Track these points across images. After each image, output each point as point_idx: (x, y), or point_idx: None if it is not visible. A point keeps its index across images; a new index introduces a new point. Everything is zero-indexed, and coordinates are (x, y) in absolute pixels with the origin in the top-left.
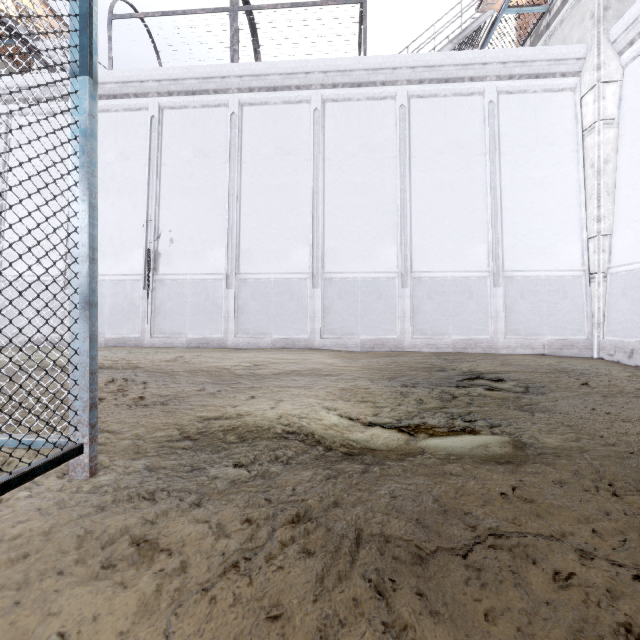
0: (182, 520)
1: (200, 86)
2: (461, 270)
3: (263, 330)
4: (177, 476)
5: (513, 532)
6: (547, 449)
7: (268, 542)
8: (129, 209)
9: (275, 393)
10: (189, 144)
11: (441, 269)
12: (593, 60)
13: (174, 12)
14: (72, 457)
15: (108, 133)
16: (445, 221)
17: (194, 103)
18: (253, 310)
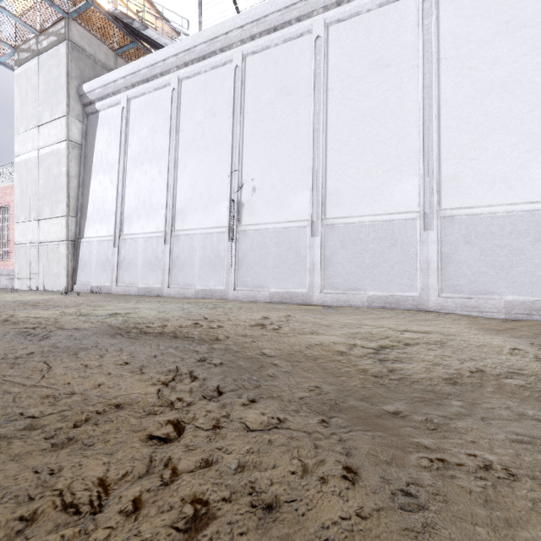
0: None
1: (282, 18)
2: None
3: (355, 285)
4: None
5: None
6: None
7: None
8: (215, 163)
9: None
10: (271, 85)
11: None
12: None
13: None
14: None
15: (198, 94)
16: None
17: (276, 40)
18: (343, 261)
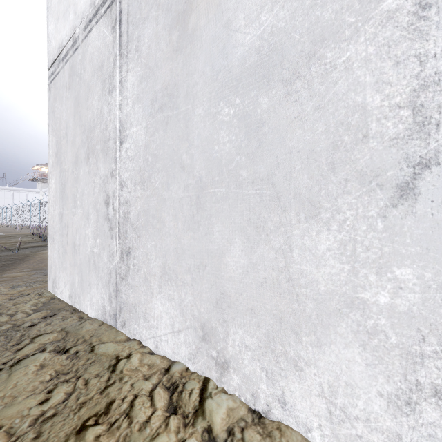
0: None
1: None
2: None
3: None
4: None
5: None
6: None
7: None
8: None
9: None
10: None
11: None
12: (41, 192)
13: None
14: None
15: None
16: None
17: None
18: None
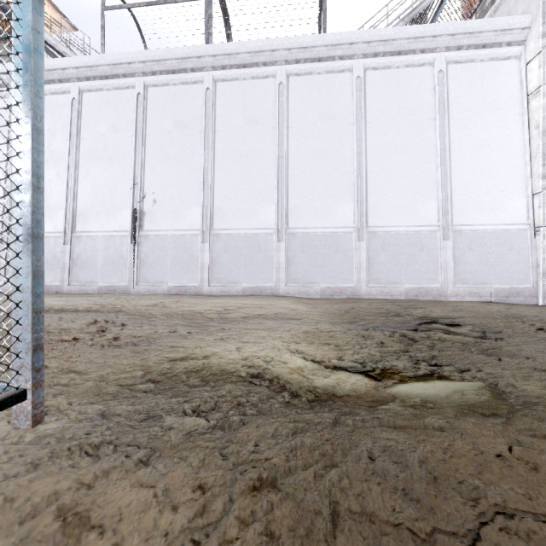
0: (123, 485)
1: (179, 65)
2: (413, 225)
3: (234, 279)
4: (129, 425)
5: (526, 511)
6: (530, 399)
7: (223, 519)
8: (118, 174)
9: (242, 335)
10: (170, 117)
11: (394, 224)
12: (538, 28)
13: (157, 2)
14: (11, 405)
15: (101, 109)
16: (398, 180)
17: (174, 81)
18: (225, 261)
